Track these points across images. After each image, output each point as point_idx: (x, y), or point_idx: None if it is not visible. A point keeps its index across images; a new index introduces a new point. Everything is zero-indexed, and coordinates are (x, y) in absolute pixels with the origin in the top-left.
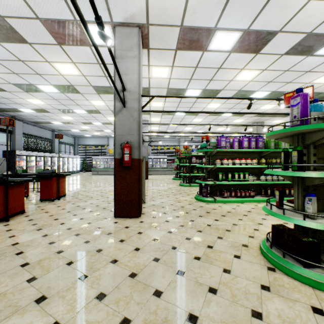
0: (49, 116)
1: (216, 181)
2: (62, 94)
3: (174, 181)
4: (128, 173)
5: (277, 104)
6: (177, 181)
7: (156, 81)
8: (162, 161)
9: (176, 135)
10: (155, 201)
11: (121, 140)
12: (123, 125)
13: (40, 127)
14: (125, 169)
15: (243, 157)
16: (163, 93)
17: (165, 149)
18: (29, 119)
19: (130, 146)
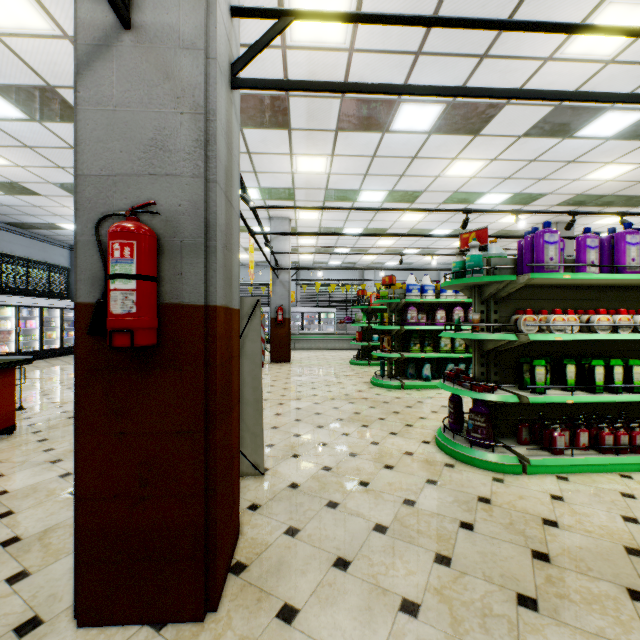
0: (45, 207)
1: (522, 390)
2: (40, 128)
3: (355, 369)
4: (149, 382)
5: (639, 163)
6: (363, 371)
7: (306, 66)
8: (324, 319)
9: (357, 260)
10: (302, 463)
11: (110, 205)
12: (118, 123)
13: (37, 238)
14: (132, 363)
15: (602, 304)
16: (328, 120)
17: (331, 291)
18: (1, 217)
19: (150, 234)
